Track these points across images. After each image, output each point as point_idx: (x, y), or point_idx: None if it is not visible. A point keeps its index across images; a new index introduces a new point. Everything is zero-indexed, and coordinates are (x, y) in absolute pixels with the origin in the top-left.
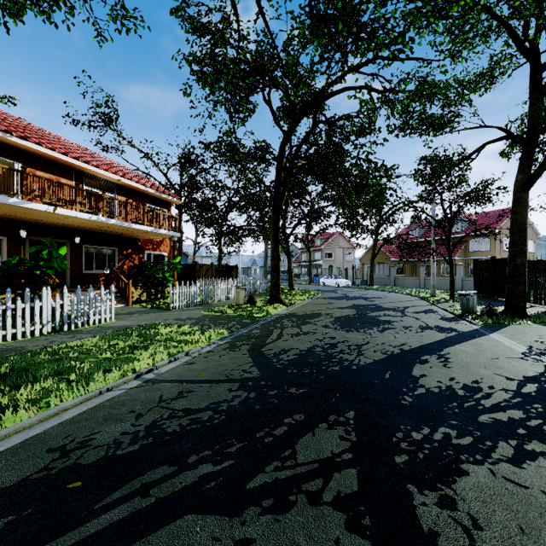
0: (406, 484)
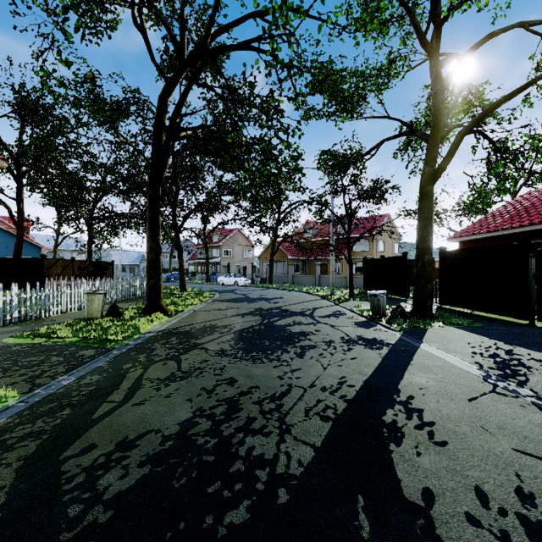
0: None
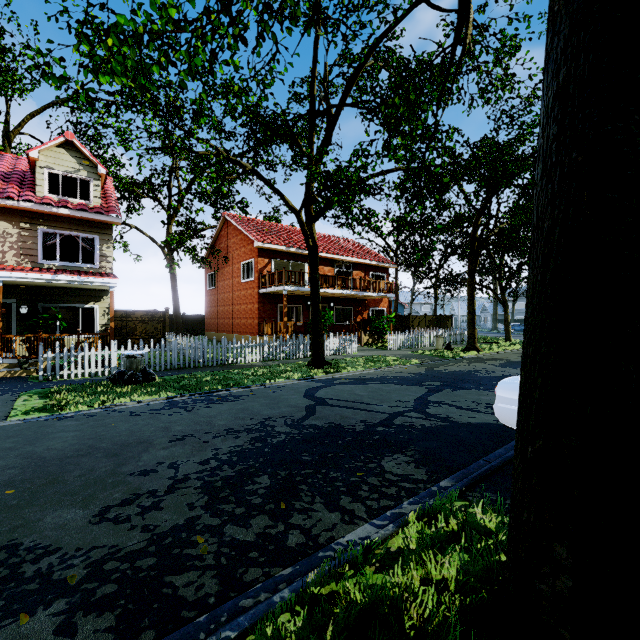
0: (448, 388)
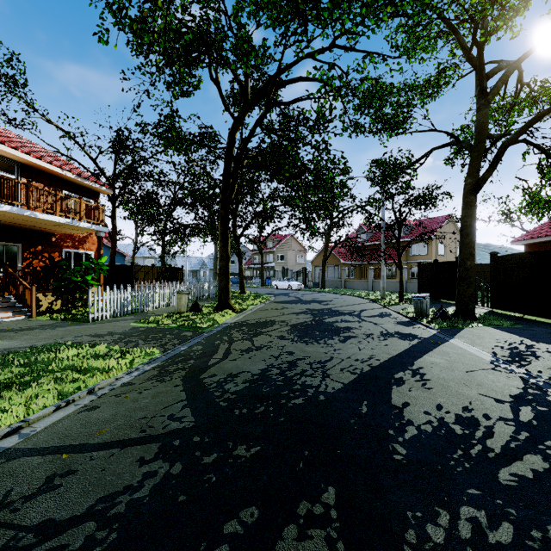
0: None
